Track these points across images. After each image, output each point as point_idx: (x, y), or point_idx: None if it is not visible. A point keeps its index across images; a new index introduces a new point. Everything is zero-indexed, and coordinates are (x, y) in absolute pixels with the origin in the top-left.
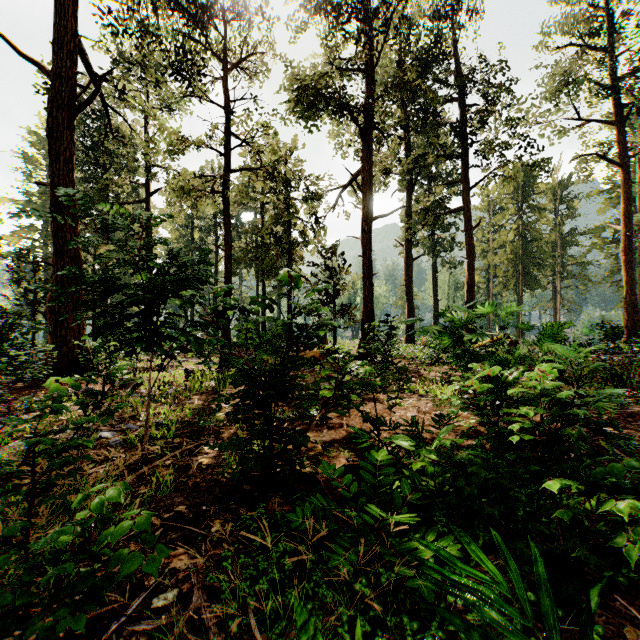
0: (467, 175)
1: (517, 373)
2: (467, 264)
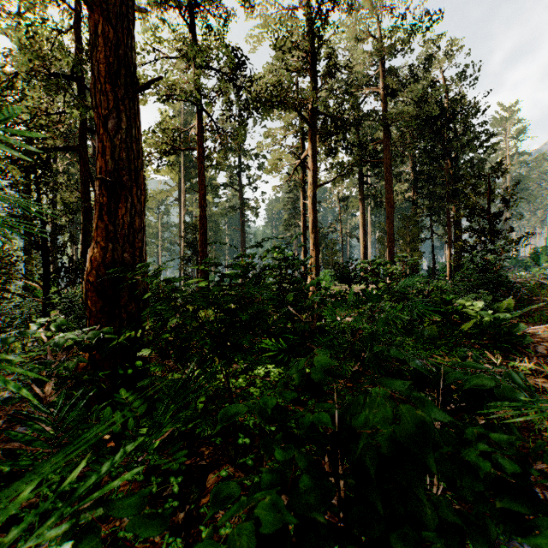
0: None
1: None
2: None
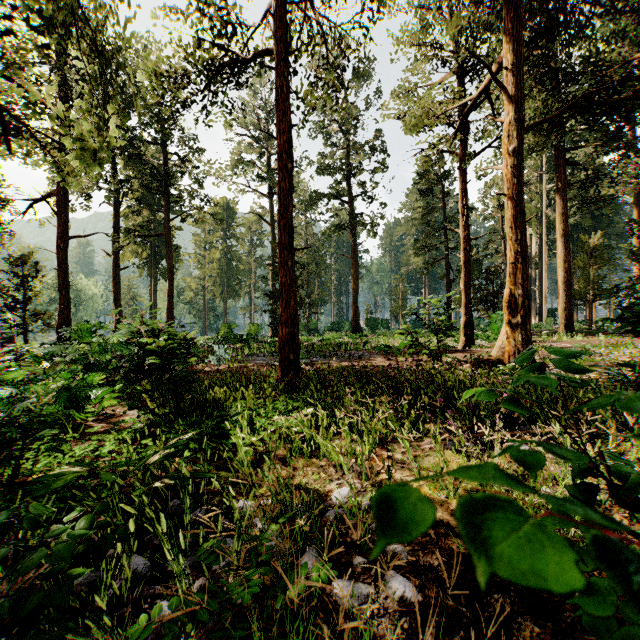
0: (168, 209)
1: (89, 346)
2: (168, 279)
